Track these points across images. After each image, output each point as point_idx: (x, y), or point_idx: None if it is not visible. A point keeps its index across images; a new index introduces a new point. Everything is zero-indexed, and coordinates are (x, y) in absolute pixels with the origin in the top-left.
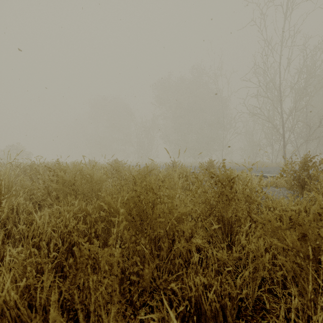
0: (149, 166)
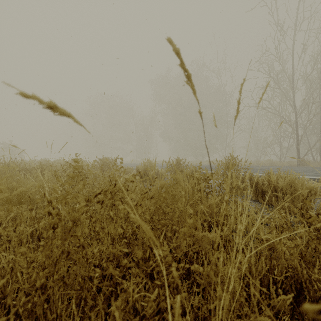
0: (143, 165)
